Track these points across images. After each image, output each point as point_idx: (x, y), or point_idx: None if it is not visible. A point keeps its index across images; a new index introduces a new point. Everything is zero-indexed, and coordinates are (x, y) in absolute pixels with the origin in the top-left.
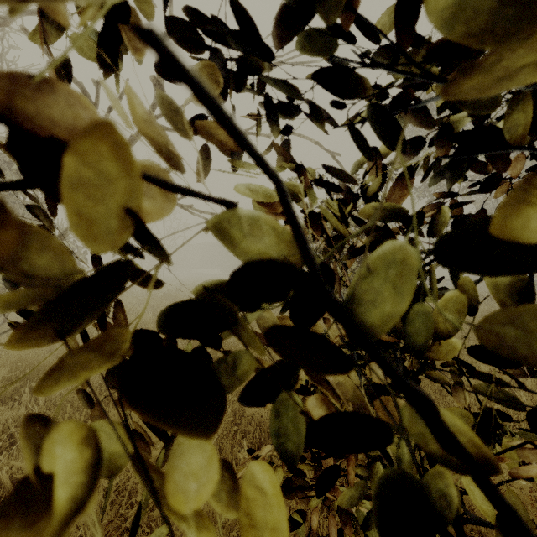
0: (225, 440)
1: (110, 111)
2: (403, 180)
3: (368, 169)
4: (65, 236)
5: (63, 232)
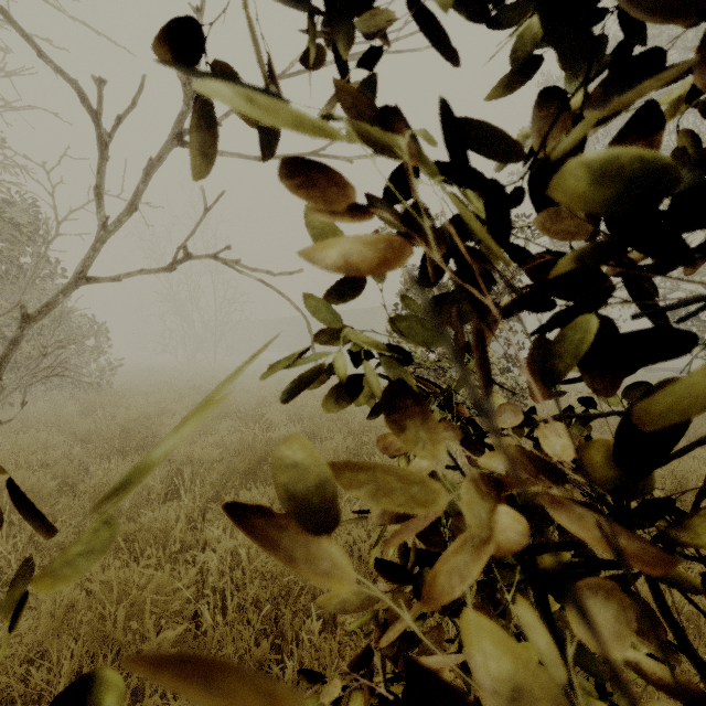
0: (283, 606)
1: (119, 122)
2: (629, 134)
3: (537, 128)
4: (56, 304)
5: (52, 298)
